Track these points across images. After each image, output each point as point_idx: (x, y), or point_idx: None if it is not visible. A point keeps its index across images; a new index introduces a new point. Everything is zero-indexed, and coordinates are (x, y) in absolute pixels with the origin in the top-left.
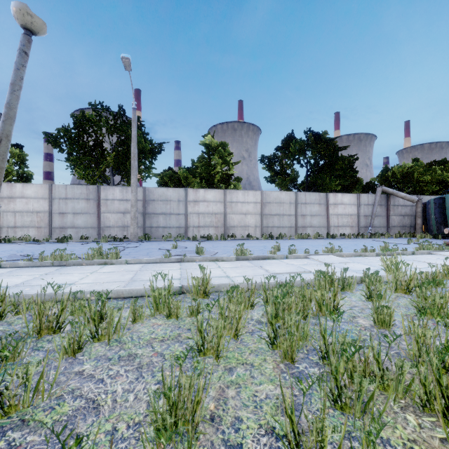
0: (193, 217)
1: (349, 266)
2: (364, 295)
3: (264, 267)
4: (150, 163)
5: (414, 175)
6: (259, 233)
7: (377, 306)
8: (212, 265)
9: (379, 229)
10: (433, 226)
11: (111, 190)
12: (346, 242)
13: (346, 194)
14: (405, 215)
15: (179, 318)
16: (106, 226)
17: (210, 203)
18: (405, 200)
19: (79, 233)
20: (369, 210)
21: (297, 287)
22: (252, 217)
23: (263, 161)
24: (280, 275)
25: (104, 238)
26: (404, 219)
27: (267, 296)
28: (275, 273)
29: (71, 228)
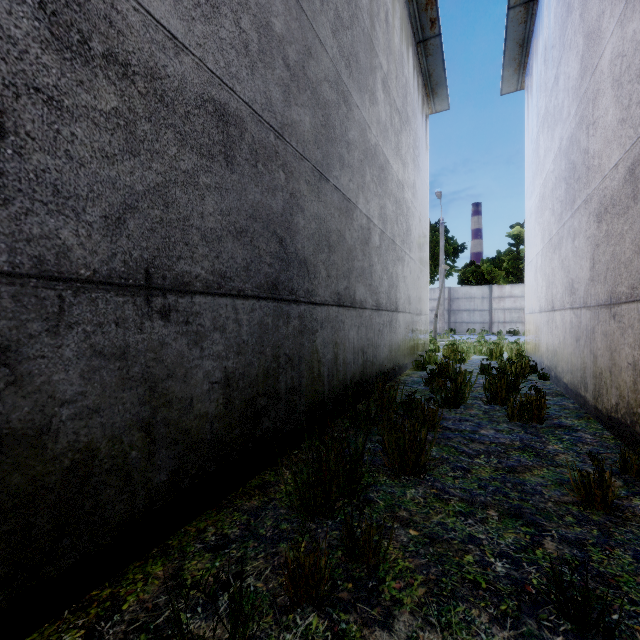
0: (498, 313)
1: None
2: None
3: None
4: (452, 261)
5: None
6: None
7: None
8: None
9: None
10: None
11: None
12: None
13: None
14: None
15: None
16: None
17: (518, 298)
18: None
19: None
20: None
21: None
22: None
23: None
24: None
25: None
26: None
27: None
28: None
29: None
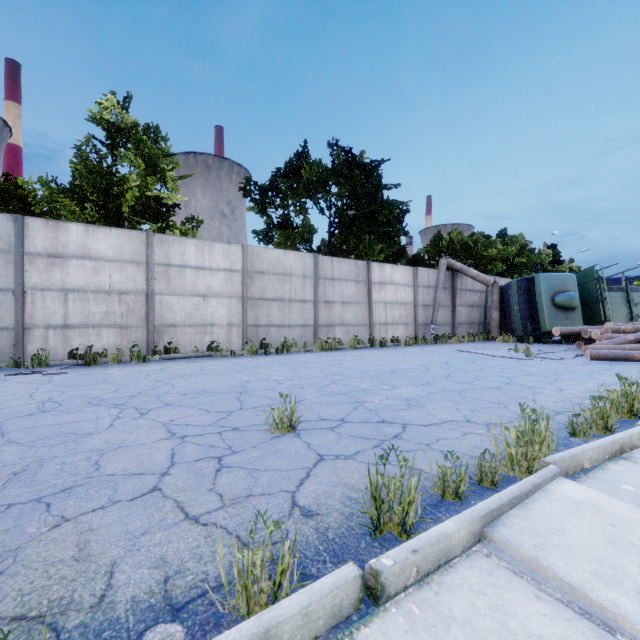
0: (47, 301)
1: None
2: None
3: None
4: None
5: (479, 246)
6: (239, 339)
7: None
8: None
9: (443, 327)
10: (516, 322)
11: None
12: (420, 357)
13: (397, 267)
14: (473, 306)
15: None
16: None
17: (105, 263)
18: (475, 283)
19: None
20: (430, 297)
21: None
22: (223, 303)
23: (250, 193)
24: None
25: None
26: (473, 311)
27: None
28: None
29: None
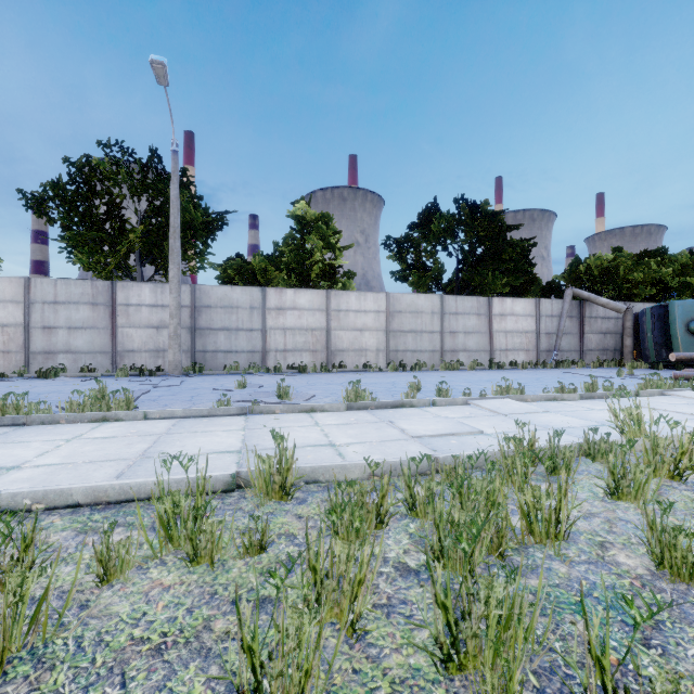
0: (276, 335)
1: (544, 419)
2: (596, 483)
3: (398, 424)
4: (204, 245)
5: (620, 270)
6: (384, 361)
7: (662, 527)
8: (305, 420)
9: (569, 354)
10: (649, 349)
11: (135, 289)
12: (522, 375)
13: (518, 300)
14: (606, 333)
15: (219, 563)
16: (128, 349)
17: (304, 311)
18: (608, 310)
19: (79, 361)
20: (553, 325)
21: (479, 481)
22: (373, 334)
23: (389, 246)
24: (428, 440)
25: (121, 371)
26: (605, 338)
27: (414, 497)
28: (418, 435)
29: (65, 353)
